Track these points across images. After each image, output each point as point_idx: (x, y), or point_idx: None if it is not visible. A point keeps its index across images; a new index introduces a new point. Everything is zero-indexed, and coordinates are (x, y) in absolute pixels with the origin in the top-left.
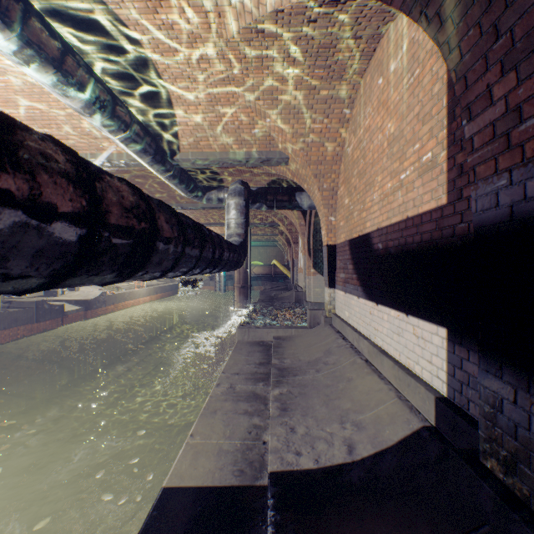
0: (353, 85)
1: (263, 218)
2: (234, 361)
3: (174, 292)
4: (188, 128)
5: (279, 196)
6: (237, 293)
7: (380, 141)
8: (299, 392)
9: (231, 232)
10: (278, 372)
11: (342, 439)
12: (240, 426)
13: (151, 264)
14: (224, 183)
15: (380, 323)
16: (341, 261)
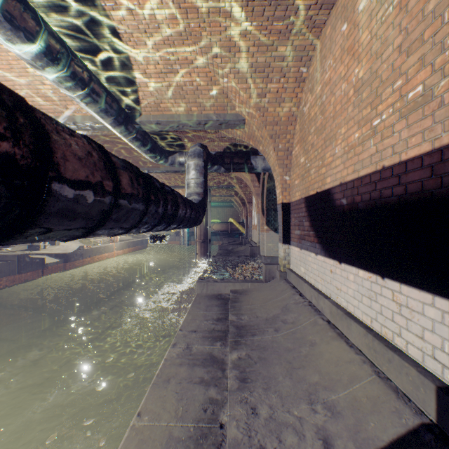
0: (311, 40)
1: (221, 181)
2: (192, 317)
3: (145, 246)
4: (148, 89)
5: (236, 159)
6: (198, 247)
7: (343, 91)
8: (259, 357)
9: (191, 191)
10: (236, 331)
11: (314, 428)
12: (195, 401)
13: (50, 218)
14: (186, 148)
15: (343, 283)
16: (296, 218)
